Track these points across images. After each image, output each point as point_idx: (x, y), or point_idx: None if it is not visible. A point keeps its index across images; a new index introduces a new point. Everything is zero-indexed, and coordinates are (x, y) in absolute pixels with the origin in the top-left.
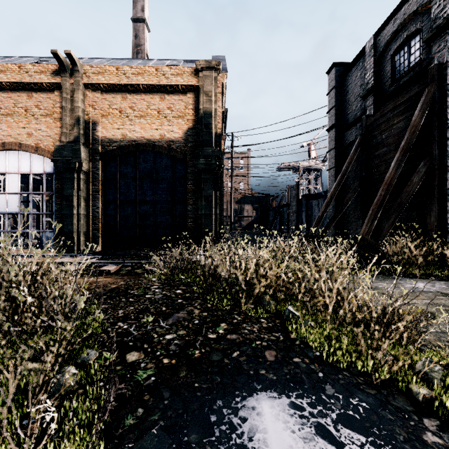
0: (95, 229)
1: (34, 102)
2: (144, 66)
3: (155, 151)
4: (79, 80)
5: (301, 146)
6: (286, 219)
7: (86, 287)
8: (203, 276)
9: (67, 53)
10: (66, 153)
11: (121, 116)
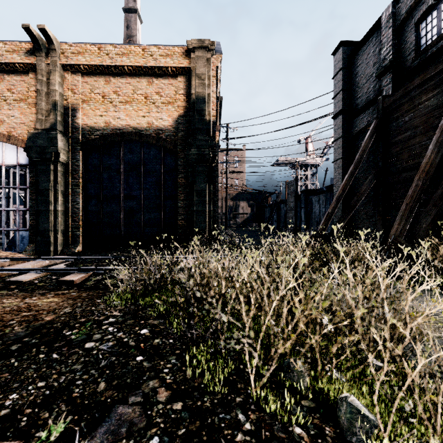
0: (75, 227)
1: (6, 86)
2: (130, 46)
3: (142, 141)
4: (56, 60)
5: (298, 141)
6: (283, 217)
7: (2, 323)
8: (186, 302)
9: (41, 28)
10: (40, 141)
11: (104, 101)
